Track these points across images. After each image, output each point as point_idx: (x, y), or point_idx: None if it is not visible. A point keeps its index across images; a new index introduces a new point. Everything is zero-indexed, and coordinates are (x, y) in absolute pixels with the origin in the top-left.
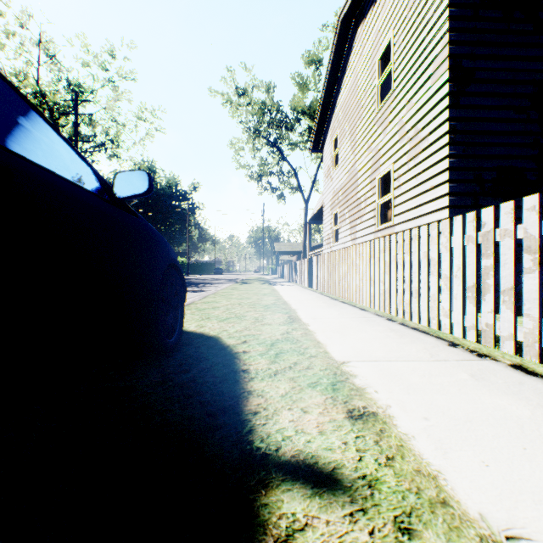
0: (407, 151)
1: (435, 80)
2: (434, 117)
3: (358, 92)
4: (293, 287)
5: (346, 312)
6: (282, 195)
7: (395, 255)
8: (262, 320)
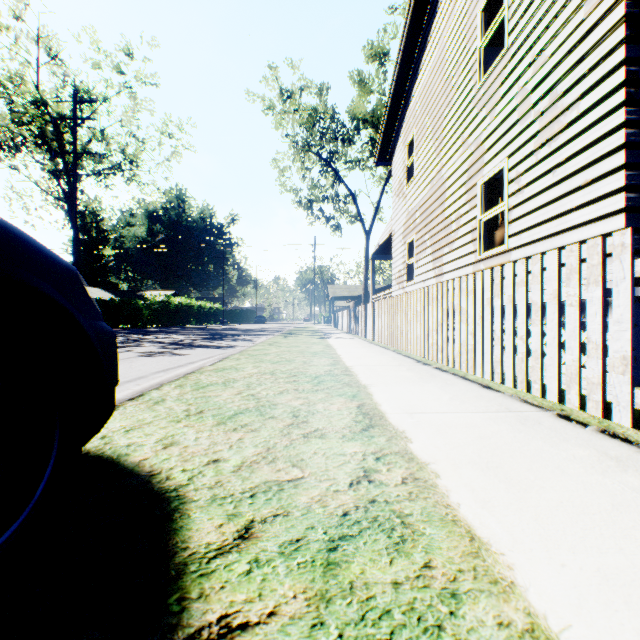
0: (535, 133)
1: (595, 4)
2: (593, 66)
3: (446, 69)
4: (355, 341)
5: (462, 395)
6: (338, 225)
7: (558, 289)
8: (307, 419)
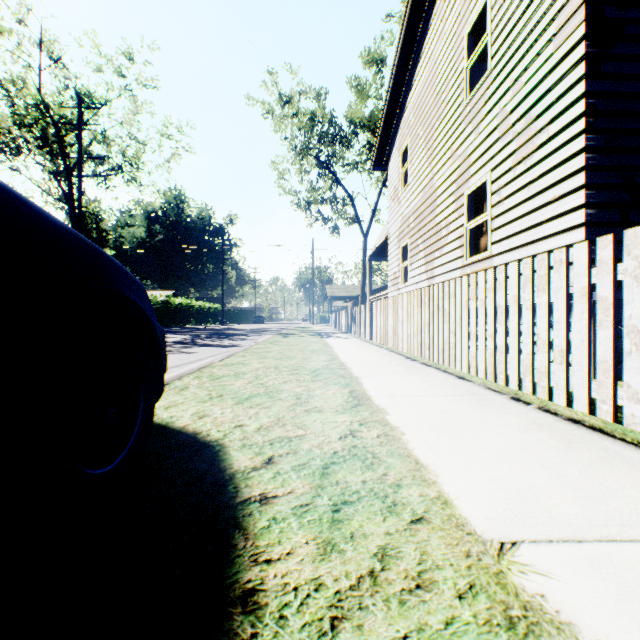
0: (513, 151)
1: (561, 41)
2: (560, 96)
3: (437, 84)
4: (351, 340)
5: (438, 383)
6: (336, 227)
7: (517, 295)
8: (307, 400)
